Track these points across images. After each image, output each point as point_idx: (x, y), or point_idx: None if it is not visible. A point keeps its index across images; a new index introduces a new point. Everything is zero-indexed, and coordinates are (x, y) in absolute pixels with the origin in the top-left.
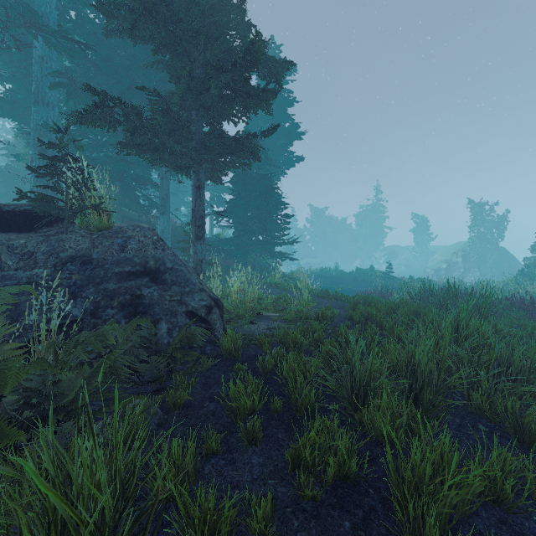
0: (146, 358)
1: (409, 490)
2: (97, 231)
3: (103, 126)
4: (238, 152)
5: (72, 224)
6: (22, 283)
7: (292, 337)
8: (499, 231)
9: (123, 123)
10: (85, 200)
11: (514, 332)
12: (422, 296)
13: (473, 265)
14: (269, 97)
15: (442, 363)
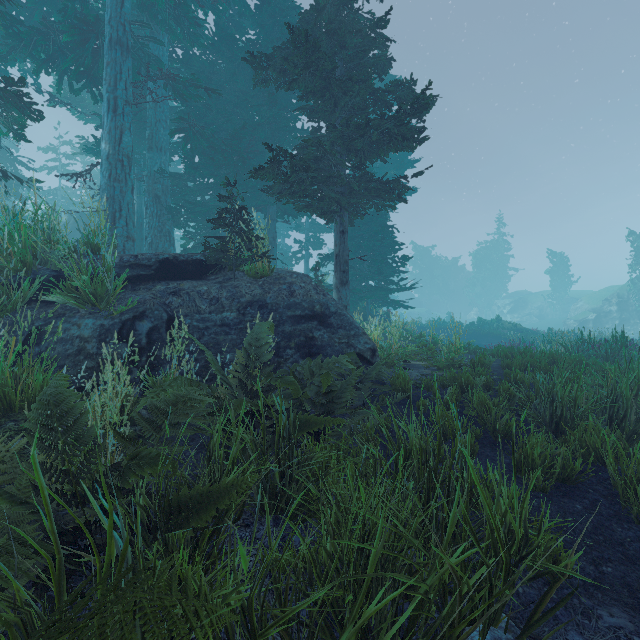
0: (360, 386)
1: (632, 484)
2: (259, 278)
3: (270, 179)
4: (384, 194)
5: (232, 272)
6: (218, 325)
7: (464, 379)
8: None
9: (288, 175)
10: (253, 249)
11: None
12: (581, 347)
13: (633, 316)
14: (424, 138)
15: (634, 403)
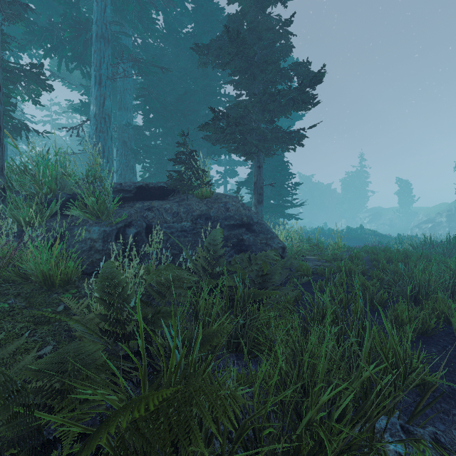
0: (280, 271)
1: None
2: (204, 199)
3: (212, 131)
4: (288, 140)
5: (185, 194)
6: (179, 230)
7: (347, 267)
8: None
9: (224, 128)
10: (200, 179)
11: None
12: (424, 247)
13: None
14: (317, 102)
15: None
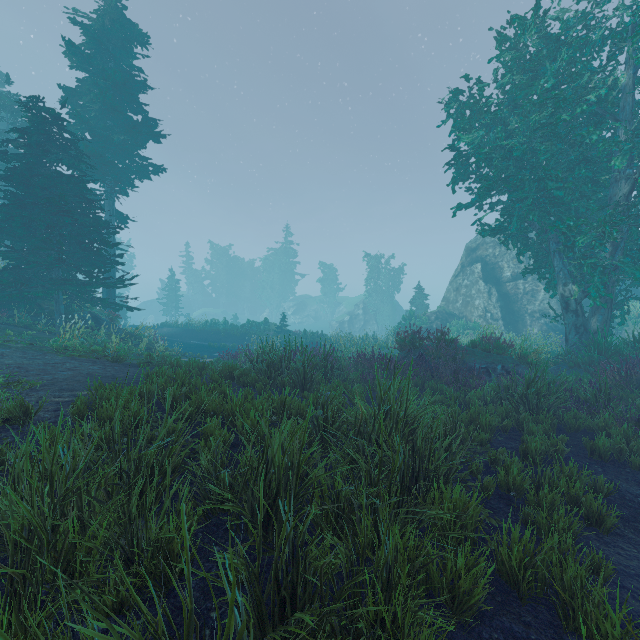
0: None
1: None
2: None
3: None
4: None
5: None
6: None
7: None
8: (392, 285)
9: None
10: None
11: (304, 407)
12: (260, 358)
13: (372, 318)
14: None
15: None
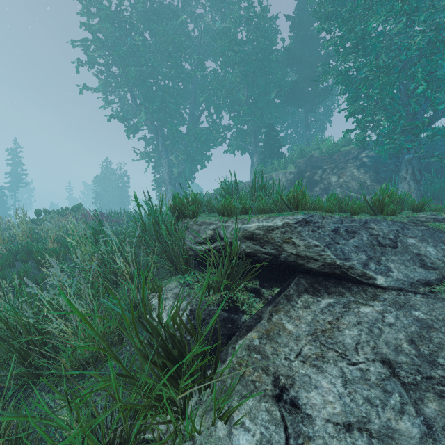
0: None
1: None
2: None
3: None
4: None
5: None
6: None
7: None
8: None
9: None
10: None
11: None
12: None
13: None
14: None
15: None
